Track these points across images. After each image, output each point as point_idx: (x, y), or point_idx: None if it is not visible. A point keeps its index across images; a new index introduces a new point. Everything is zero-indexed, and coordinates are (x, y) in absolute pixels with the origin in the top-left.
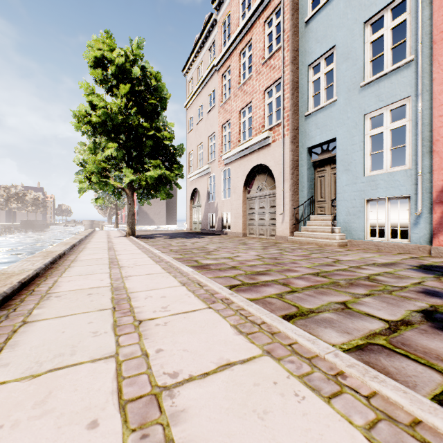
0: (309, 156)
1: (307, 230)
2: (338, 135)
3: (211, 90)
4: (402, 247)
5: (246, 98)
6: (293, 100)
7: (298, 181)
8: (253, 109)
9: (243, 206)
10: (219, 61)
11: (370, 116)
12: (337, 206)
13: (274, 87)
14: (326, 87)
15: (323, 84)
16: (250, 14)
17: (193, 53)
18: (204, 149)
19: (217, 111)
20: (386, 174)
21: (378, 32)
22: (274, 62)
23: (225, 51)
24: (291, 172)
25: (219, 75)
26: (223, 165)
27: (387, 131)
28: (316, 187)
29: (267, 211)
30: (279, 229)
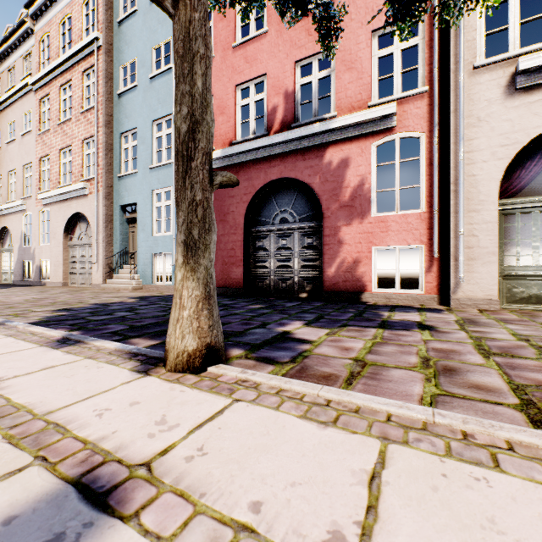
0: (122, 213)
1: (118, 277)
2: (138, 201)
3: (27, 109)
4: (168, 287)
5: (67, 139)
6: (107, 159)
7: (114, 234)
8: (73, 154)
9: (64, 254)
10: (35, 82)
11: (156, 192)
12: (138, 258)
13: (92, 141)
14: (133, 158)
15: (131, 154)
16: (68, 55)
17: (0, 48)
18: (18, 179)
19: (35, 138)
20: (162, 236)
21: (160, 133)
22: (91, 117)
23: (42, 75)
24: (105, 225)
25: (37, 98)
26: (41, 204)
27: (164, 206)
28: (130, 241)
29: (88, 260)
30: (95, 277)
